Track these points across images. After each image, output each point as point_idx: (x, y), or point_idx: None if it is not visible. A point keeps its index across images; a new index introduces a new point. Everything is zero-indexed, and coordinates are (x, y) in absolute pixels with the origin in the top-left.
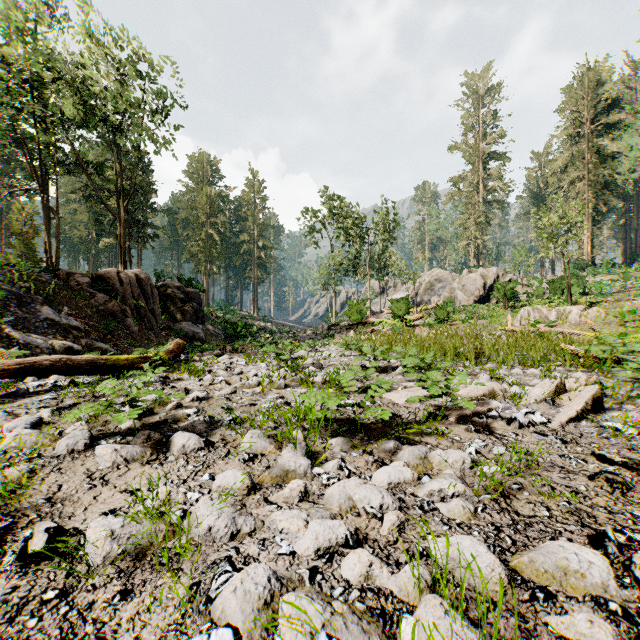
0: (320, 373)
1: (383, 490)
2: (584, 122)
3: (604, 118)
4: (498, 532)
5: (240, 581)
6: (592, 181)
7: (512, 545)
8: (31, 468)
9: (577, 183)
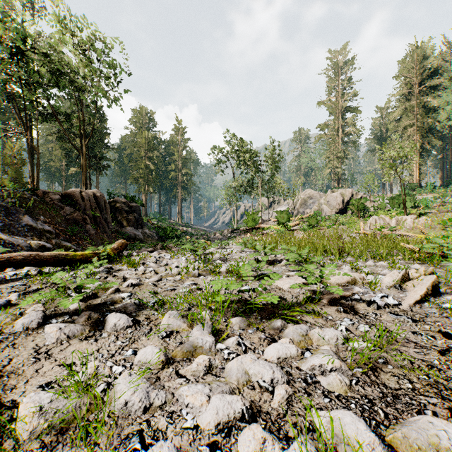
0: (225, 265)
1: (273, 365)
2: (414, 85)
3: (428, 82)
4: (371, 405)
5: None
6: (419, 127)
7: (385, 418)
8: None
9: (409, 128)
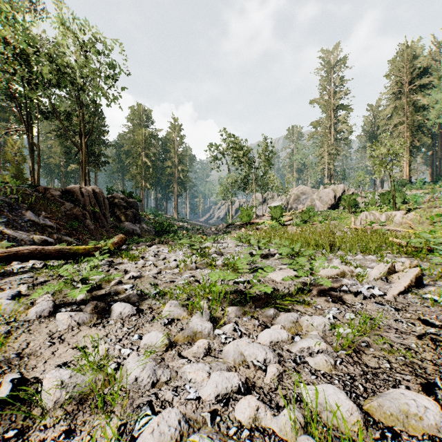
0: (220, 258)
1: (266, 348)
2: (404, 84)
3: (418, 81)
4: (353, 381)
5: (157, 423)
6: (409, 125)
7: (364, 391)
8: (8, 330)
9: (399, 126)
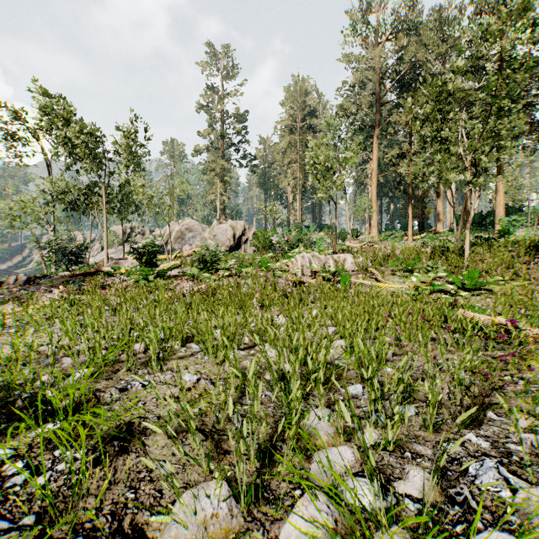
0: None
1: None
2: (297, 119)
3: (309, 120)
4: None
5: None
6: (302, 164)
7: None
8: None
9: (294, 164)
